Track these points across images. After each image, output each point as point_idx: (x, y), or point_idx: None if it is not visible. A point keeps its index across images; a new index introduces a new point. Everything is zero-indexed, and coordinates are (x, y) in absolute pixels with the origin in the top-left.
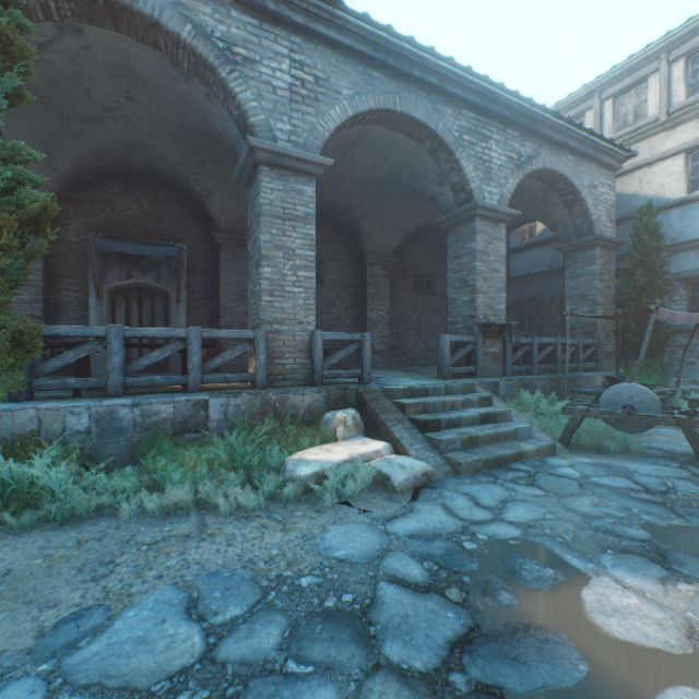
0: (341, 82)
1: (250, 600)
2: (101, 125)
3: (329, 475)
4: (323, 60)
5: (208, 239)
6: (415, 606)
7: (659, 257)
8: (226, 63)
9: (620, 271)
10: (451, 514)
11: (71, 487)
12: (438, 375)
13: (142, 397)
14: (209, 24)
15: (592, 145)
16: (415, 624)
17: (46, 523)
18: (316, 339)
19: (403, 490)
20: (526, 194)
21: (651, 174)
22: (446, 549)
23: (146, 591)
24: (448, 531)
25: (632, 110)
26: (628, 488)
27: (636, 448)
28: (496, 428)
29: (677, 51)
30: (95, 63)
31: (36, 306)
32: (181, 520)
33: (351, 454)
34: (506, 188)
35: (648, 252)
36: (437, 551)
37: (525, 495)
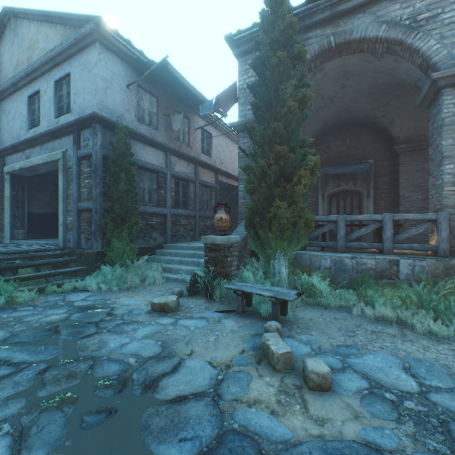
0: None
1: (448, 383)
2: (326, 108)
3: None
4: None
5: (388, 152)
6: None
7: None
8: (410, 32)
9: None
10: None
11: (327, 292)
12: None
13: (355, 254)
14: (397, 15)
15: None
16: None
17: (317, 305)
18: None
19: None
20: None
21: None
22: None
23: (375, 351)
24: None
25: None
26: None
27: None
28: None
29: None
30: (327, 79)
31: None
32: (387, 326)
33: None
34: None
35: None
36: None
37: None
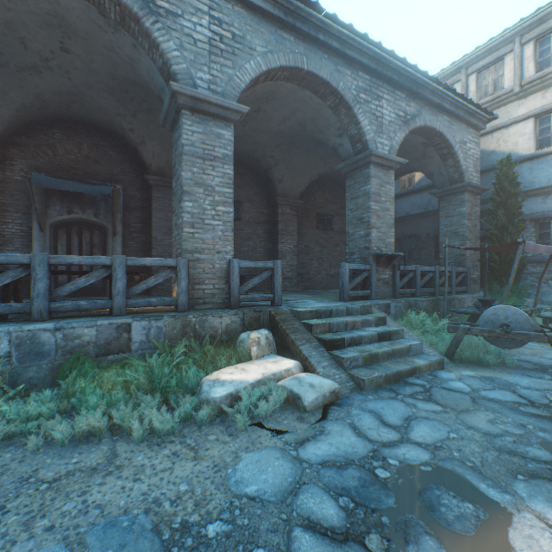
0: (255, 40)
1: None
2: (39, 74)
3: (242, 396)
4: (240, 19)
5: (141, 181)
6: None
7: (516, 200)
8: (150, 14)
9: (482, 213)
10: (360, 436)
11: None
12: (339, 298)
13: (66, 321)
14: None
15: (463, 108)
16: None
17: None
18: (233, 266)
19: (313, 409)
20: (409, 148)
21: (507, 134)
22: (359, 480)
23: (29, 551)
24: (359, 456)
25: (492, 83)
26: (516, 402)
27: (511, 361)
28: (392, 345)
29: (528, 35)
30: (27, 11)
31: None
32: (92, 449)
33: (264, 374)
34: (395, 140)
35: (507, 197)
36: (351, 482)
37: (426, 411)
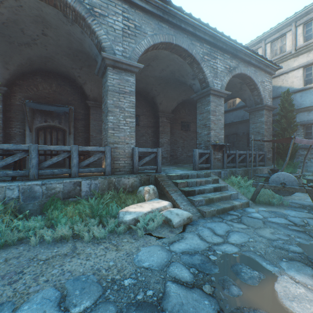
0: (147, 28)
1: (95, 295)
2: (30, 47)
3: (141, 219)
4: (138, 17)
5: (84, 104)
6: (187, 297)
7: (292, 114)
8: (90, 16)
9: (274, 121)
10: (202, 240)
11: (4, 229)
12: (193, 168)
13: (47, 180)
14: None
15: (262, 63)
16: (187, 309)
17: None
18: (135, 151)
19: (178, 227)
20: (232, 85)
21: (287, 77)
22: (201, 260)
23: (38, 291)
24: (201, 249)
25: (279, 48)
26: (286, 224)
27: (286, 203)
28: (221, 194)
29: (299, 22)
30: (25, 15)
31: None
32: (63, 245)
33: (152, 208)
34: (224, 81)
35: (287, 112)
36: (196, 261)
37: (238, 228)
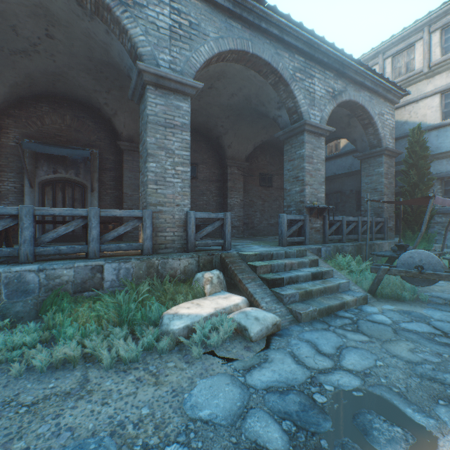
0: (209, 27)
1: None
2: (29, 57)
3: (197, 328)
4: (196, 10)
5: (114, 146)
6: None
7: (426, 162)
8: (120, 5)
9: (397, 172)
10: (299, 363)
11: None
12: (279, 243)
13: (48, 263)
14: None
15: (381, 86)
16: None
17: None
18: (190, 217)
19: (258, 339)
20: (336, 119)
21: (417, 107)
22: (300, 405)
23: None
24: (299, 382)
25: (405, 65)
26: (431, 333)
27: (424, 297)
28: (324, 284)
29: (435, 25)
30: (17, 3)
31: None
32: (67, 375)
33: (215, 308)
34: (325, 112)
35: (418, 159)
36: (292, 406)
37: (355, 341)
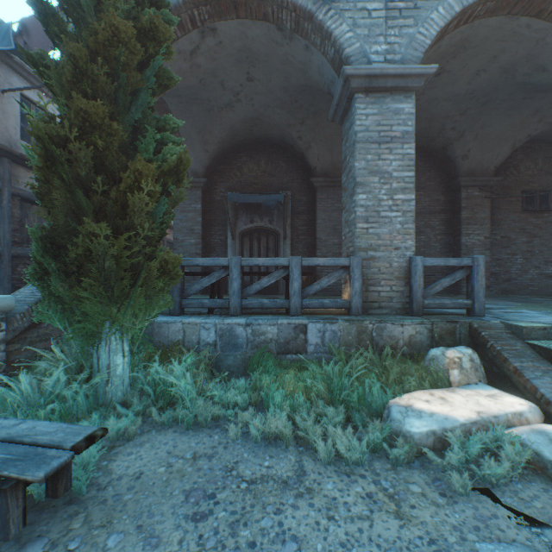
0: None
1: None
2: (232, 109)
3: (452, 440)
4: None
5: (306, 185)
6: None
7: None
8: (322, 5)
9: None
10: None
11: (195, 396)
12: None
13: (253, 317)
14: None
15: None
16: None
17: (178, 423)
18: (414, 265)
19: None
20: None
21: None
22: None
23: None
24: None
25: None
26: None
27: None
28: None
29: None
30: (225, 56)
31: (198, 247)
32: (280, 455)
33: (478, 413)
34: None
35: None
36: None
37: None
